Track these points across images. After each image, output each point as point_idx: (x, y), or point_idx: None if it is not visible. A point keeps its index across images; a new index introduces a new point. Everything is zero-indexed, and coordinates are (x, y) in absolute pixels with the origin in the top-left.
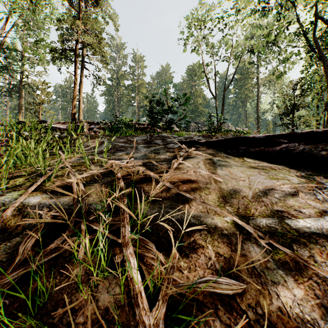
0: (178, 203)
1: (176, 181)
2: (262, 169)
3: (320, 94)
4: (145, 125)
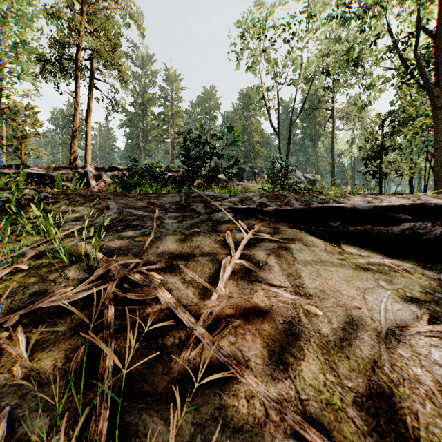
0: (238, 397)
1: (231, 313)
2: (379, 272)
3: (421, 134)
4: (180, 172)
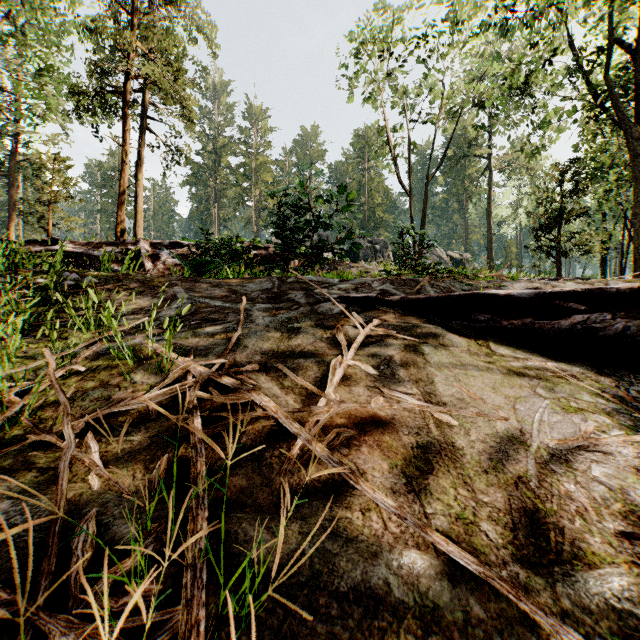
0: (352, 509)
1: (342, 423)
2: (538, 378)
3: (616, 193)
4: (270, 249)
